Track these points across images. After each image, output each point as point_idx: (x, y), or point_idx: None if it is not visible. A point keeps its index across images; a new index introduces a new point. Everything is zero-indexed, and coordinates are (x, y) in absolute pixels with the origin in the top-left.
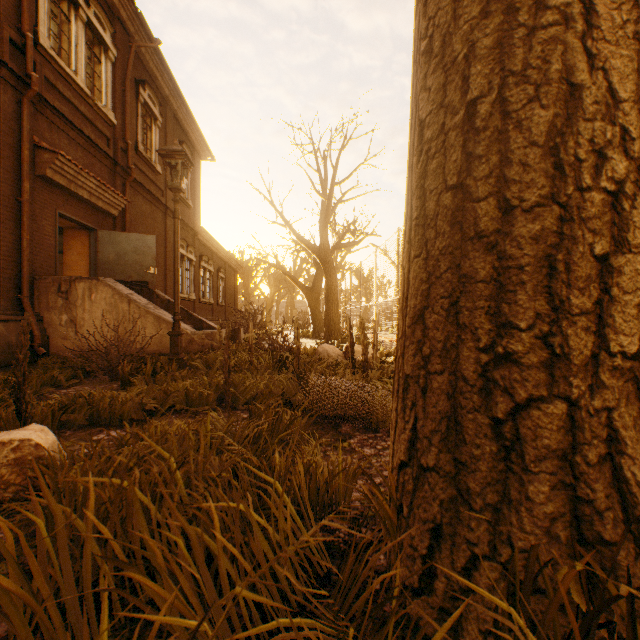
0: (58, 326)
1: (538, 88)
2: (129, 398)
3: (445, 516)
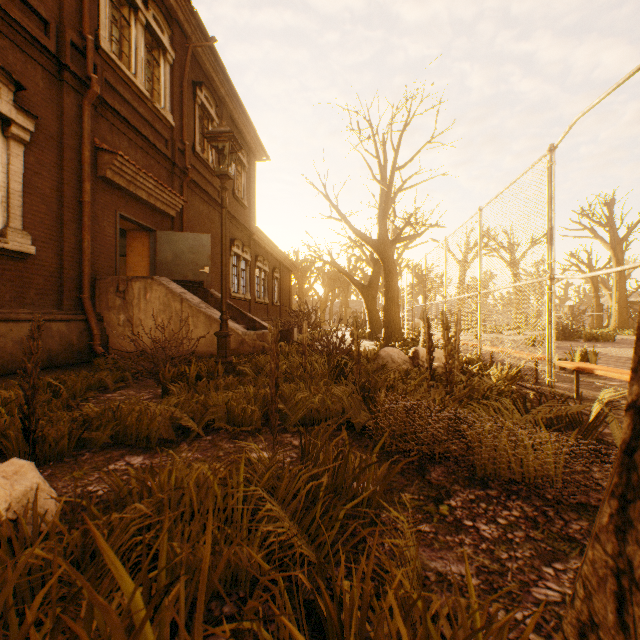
0: (116, 326)
1: None
2: (158, 414)
3: None
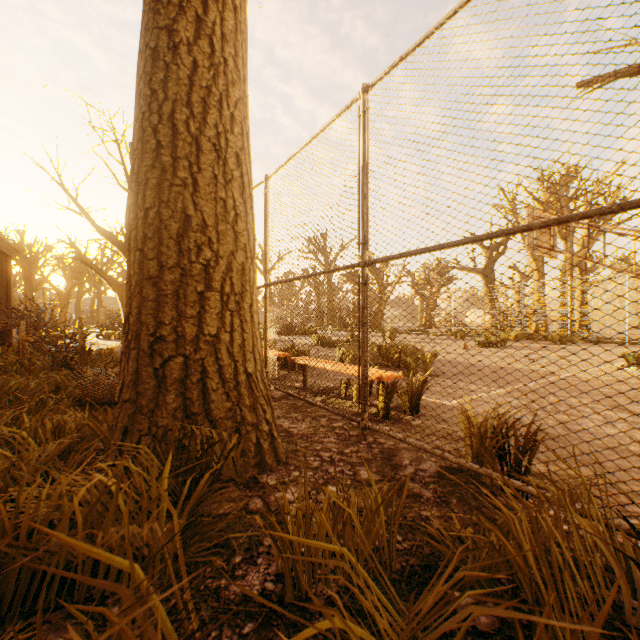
0: None
1: (174, 213)
2: None
3: (131, 422)
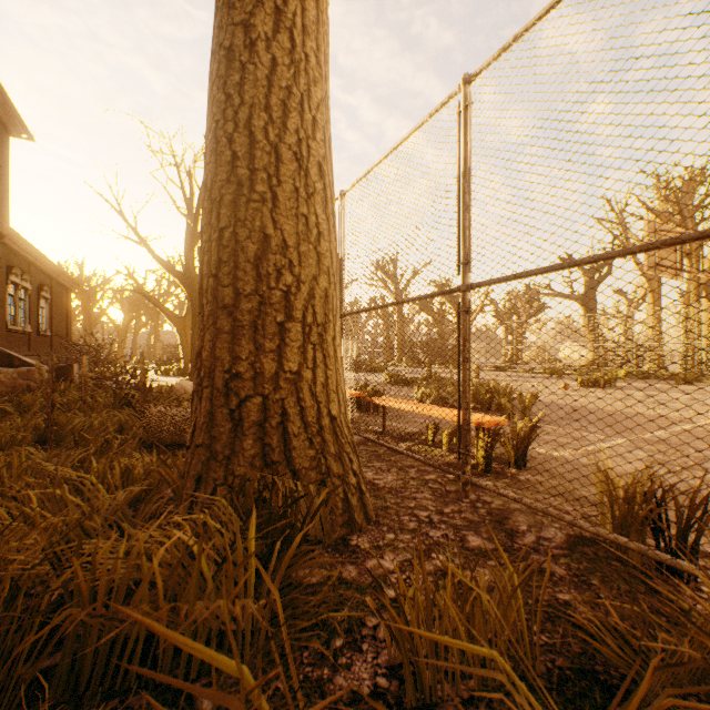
0: None
1: (251, 232)
2: None
3: (205, 469)
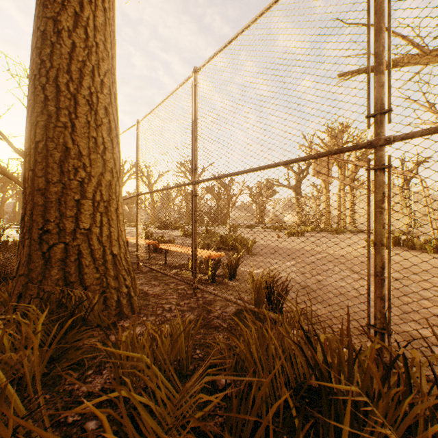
0: None
1: (57, 145)
2: None
3: (24, 289)
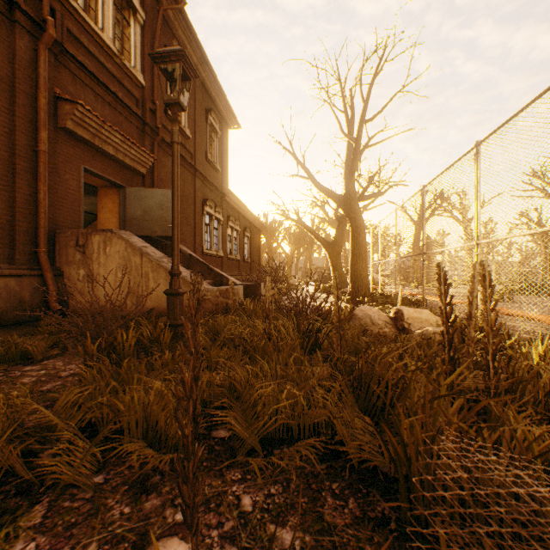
0: (76, 281)
1: None
2: None
3: None
